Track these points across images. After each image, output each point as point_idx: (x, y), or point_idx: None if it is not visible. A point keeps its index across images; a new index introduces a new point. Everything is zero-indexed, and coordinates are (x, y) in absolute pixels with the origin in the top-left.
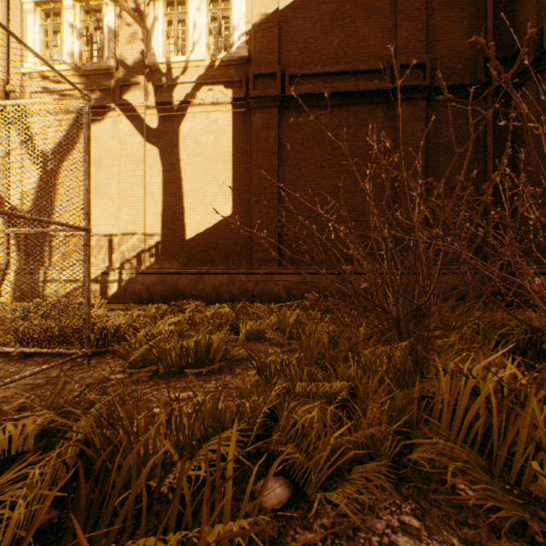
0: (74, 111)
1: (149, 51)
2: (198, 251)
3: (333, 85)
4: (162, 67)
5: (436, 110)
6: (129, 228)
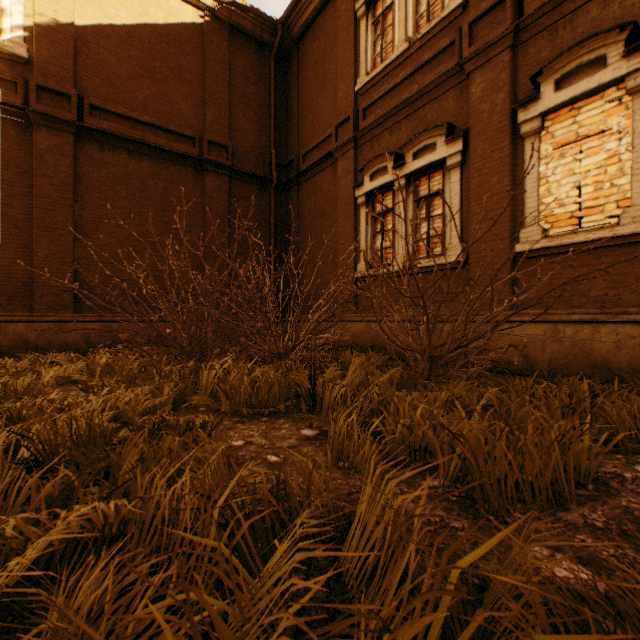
0: None
1: None
2: None
3: (144, 135)
4: None
5: (237, 187)
6: None
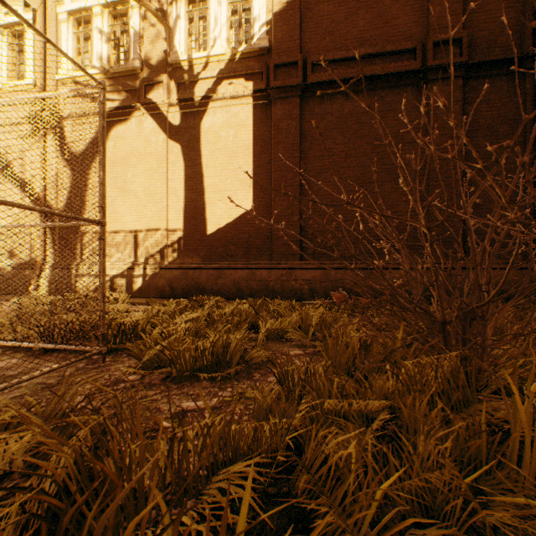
0: None
1: (172, 50)
2: (219, 246)
3: (358, 70)
4: (184, 65)
5: (474, 89)
6: (153, 224)
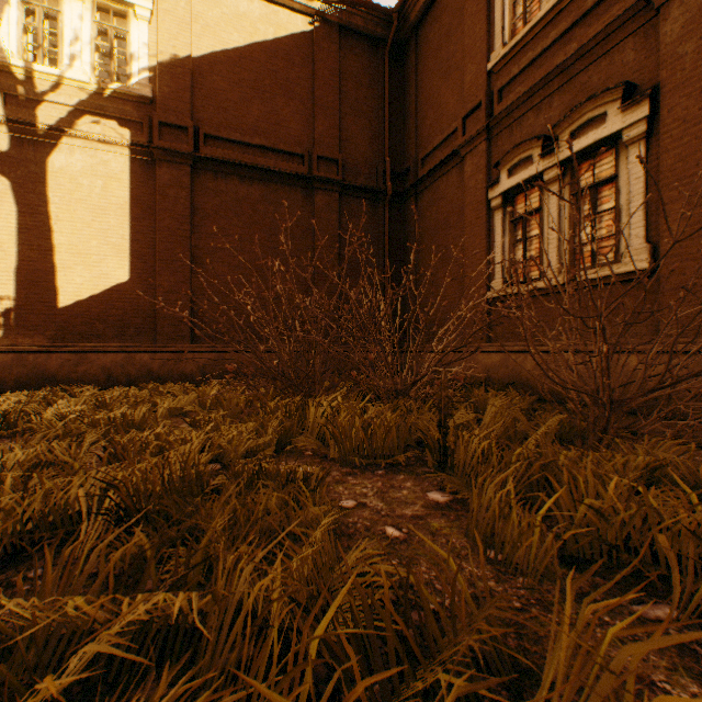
0: None
1: None
2: (78, 323)
3: (254, 158)
4: (17, 71)
5: (348, 204)
6: None
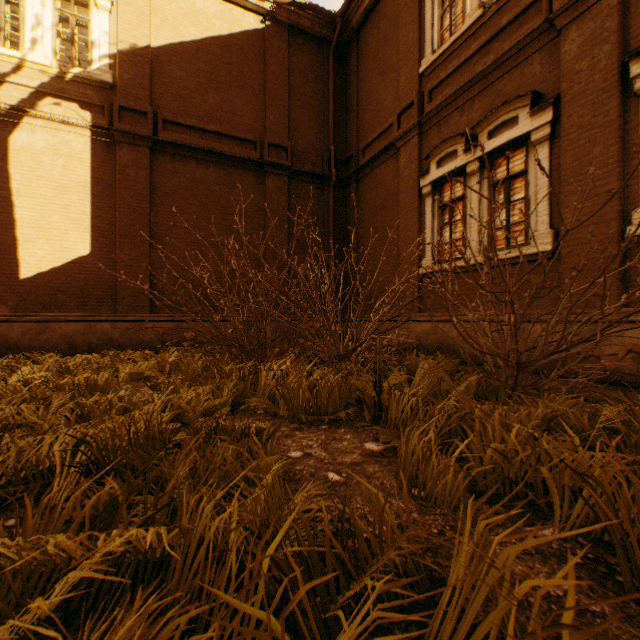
0: None
1: None
2: (40, 294)
3: (210, 143)
4: None
5: (296, 187)
6: None
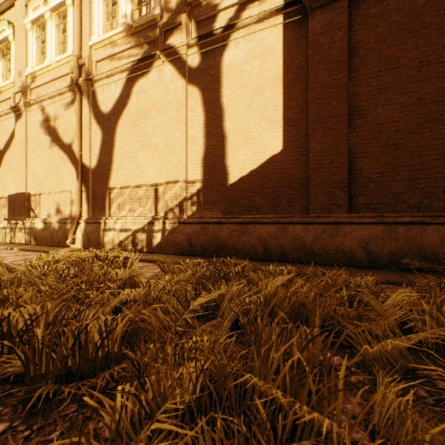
0: (126, 69)
1: None
2: (241, 197)
3: None
4: None
5: None
6: (171, 176)
